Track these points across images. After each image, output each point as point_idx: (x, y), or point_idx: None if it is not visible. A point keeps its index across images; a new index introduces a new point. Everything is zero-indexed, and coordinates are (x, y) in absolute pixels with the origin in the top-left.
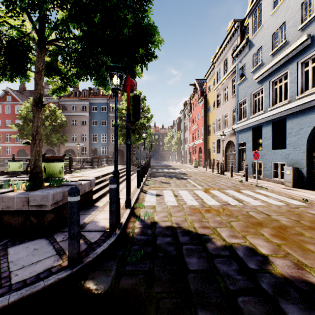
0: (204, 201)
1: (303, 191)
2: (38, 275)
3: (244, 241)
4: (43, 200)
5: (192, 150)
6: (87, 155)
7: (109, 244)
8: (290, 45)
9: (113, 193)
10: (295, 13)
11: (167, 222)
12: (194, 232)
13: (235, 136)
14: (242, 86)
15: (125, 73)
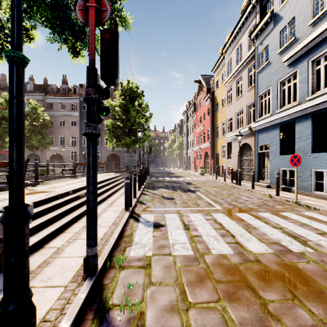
0: (237, 240)
1: None
2: None
3: None
4: None
5: (197, 156)
6: (77, 160)
7: None
8: None
9: None
10: None
11: None
12: None
13: (252, 137)
14: (264, 74)
15: None
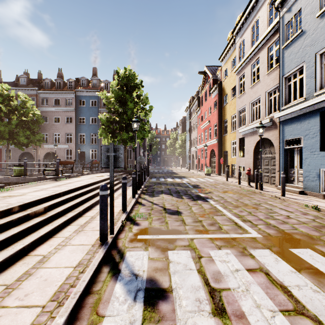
0: None
1: None
2: None
3: None
4: None
5: (201, 154)
6: (73, 159)
7: None
8: None
9: None
10: None
11: None
12: None
13: (273, 130)
14: (293, 48)
15: None
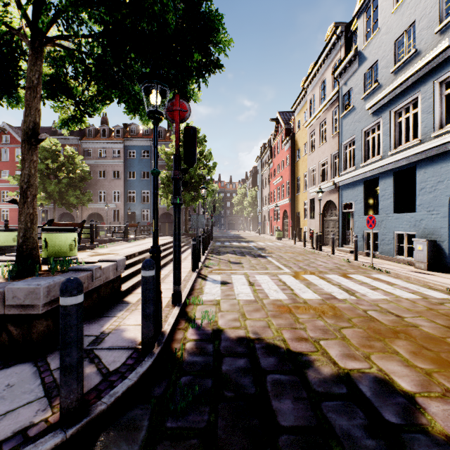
0: (295, 292)
1: (444, 276)
2: None
3: (369, 365)
4: (29, 297)
5: (274, 215)
6: (121, 221)
7: (140, 375)
8: (423, 55)
9: (148, 284)
10: (430, 7)
11: (238, 330)
12: (283, 347)
13: (336, 193)
14: (348, 120)
15: (170, 86)
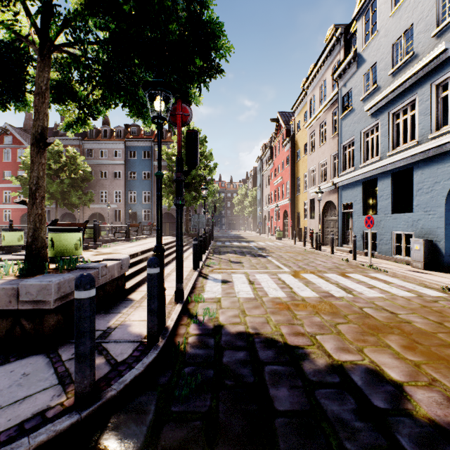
0: (293, 290)
1: (440, 275)
2: (21, 425)
3: (362, 358)
4: (41, 292)
5: (274, 215)
6: (123, 221)
7: (146, 365)
8: (420, 58)
9: (153, 281)
10: (427, 11)
11: (238, 326)
12: (281, 341)
13: (336, 193)
14: (347, 121)
15: (173, 93)
